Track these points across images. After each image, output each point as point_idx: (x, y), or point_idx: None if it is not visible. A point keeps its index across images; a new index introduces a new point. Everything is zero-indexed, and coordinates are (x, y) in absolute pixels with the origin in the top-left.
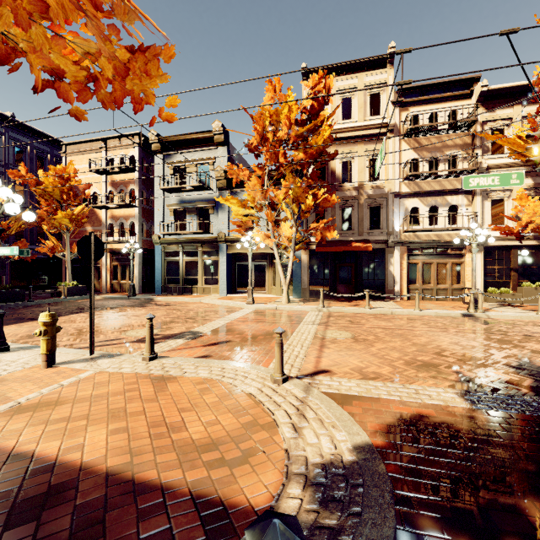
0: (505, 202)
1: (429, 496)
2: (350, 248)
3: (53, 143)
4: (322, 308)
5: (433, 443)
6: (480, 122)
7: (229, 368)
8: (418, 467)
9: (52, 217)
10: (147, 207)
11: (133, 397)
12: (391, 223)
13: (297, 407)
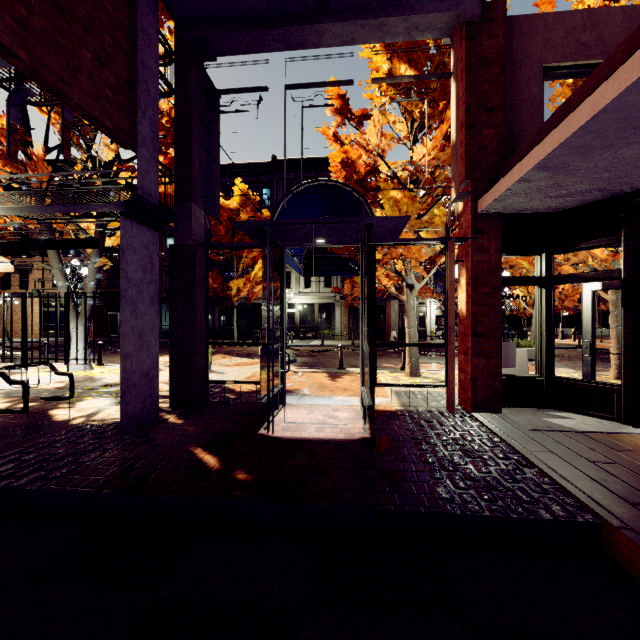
0: None
1: None
2: None
3: None
4: None
5: None
6: None
7: None
8: None
9: None
10: None
11: None
12: None
13: None
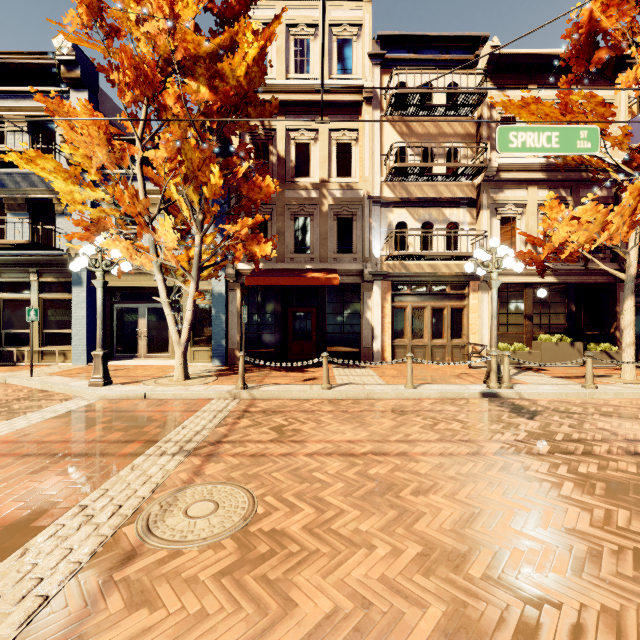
0: (518, 221)
1: None
2: (304, 280)
3: None
4: (240, 391)
5: None
6: (488, 103)
7: None
8: None
9: None
10: None
11: None
12: (369, 244)
13: None
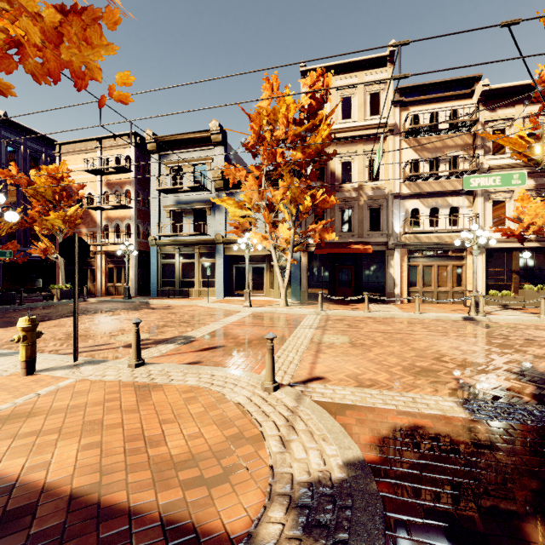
0: (507, 203)
1: (424, 519)
2: (349, 250)
3: (47, 143)
4: (321, 311)
5: (429, 457)
6: (481, 122)
7: (219, 375)
8: (413, 486)
9: (44, 218)
10: (143, 209)
11: (113, 408)
12: (392, 224)
13: (287, 418)
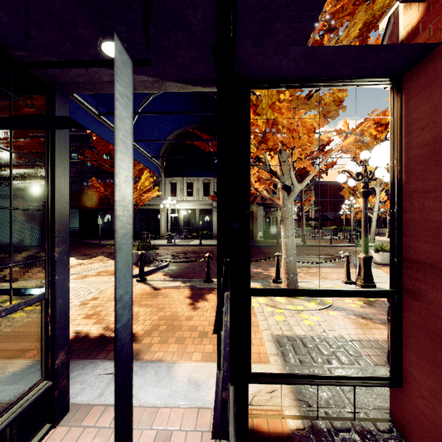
0: None
1: None
2: None
3: None
4: None
5: None
6: None
7: None
8: None
9: None
10: None
11: None
12: None
13: None
